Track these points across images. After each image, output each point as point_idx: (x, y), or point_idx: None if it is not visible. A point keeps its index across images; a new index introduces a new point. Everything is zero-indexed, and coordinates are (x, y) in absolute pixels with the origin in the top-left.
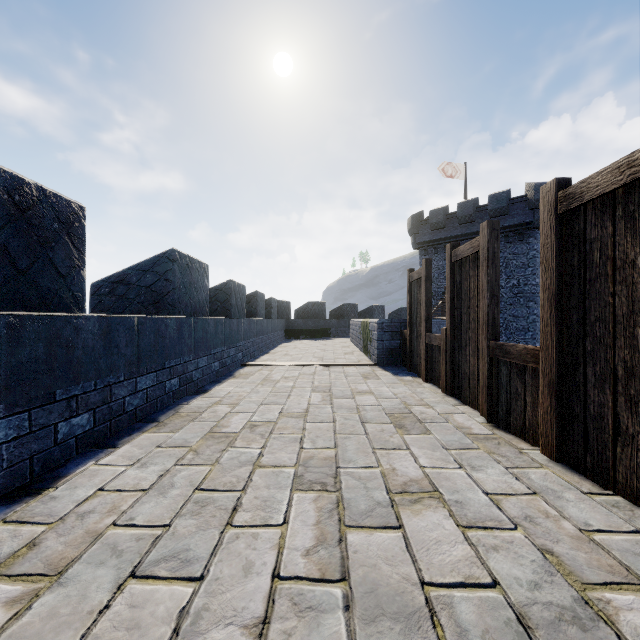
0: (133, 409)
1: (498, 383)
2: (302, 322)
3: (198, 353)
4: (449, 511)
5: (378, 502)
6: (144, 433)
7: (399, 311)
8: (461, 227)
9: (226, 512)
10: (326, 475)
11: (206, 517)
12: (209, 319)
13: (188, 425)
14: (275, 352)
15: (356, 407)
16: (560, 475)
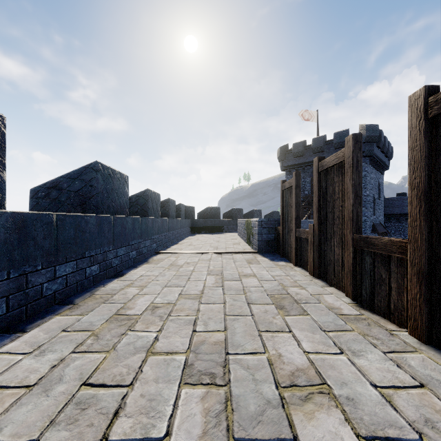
0: (52, 293)
1: (362, 269)
2: (203, 221)
3: (117, 244)
4: (341, 410)
5: (267, 399)
6: (58, 315)
7: (271, 214)
8: (314, 155)
9: (106, 417)
10: (216, 362)
11: (82, 426)
12: (127, 217)
13: (99, 307)
14: (182, 243)
15: (243, 288)
16: (437, 361)
